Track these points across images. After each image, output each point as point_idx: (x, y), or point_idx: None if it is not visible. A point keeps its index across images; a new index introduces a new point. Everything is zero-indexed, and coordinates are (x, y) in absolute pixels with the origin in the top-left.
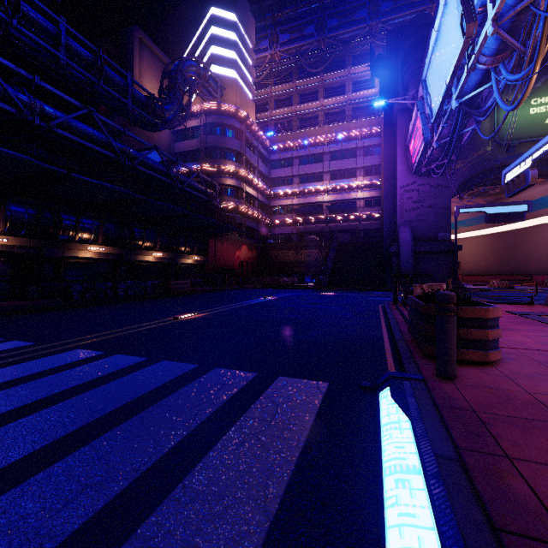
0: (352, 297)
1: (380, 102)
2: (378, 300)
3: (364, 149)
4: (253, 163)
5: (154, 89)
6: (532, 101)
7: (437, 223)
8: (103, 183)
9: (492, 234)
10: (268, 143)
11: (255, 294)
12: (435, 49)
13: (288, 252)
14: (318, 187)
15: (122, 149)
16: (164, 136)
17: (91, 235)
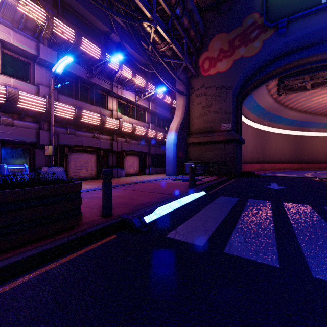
0: None
1: None
2: None
3: None
4: None
5: None
6: None
7: None
8: None
9: None
10: None
11: None
12: None
13: None
14: None
15: None
16: None
17: None
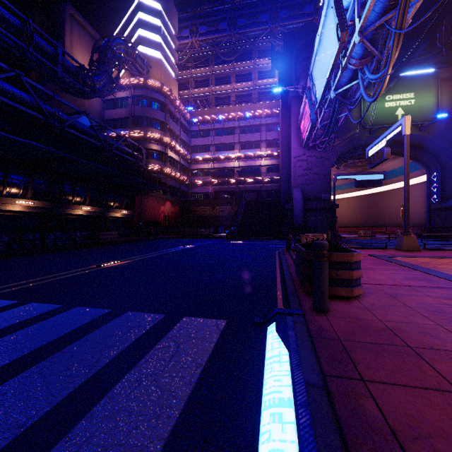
0: (256, 245)
1: (278, 88)
2: (276, 247)
3: (266, 126)
4: (175, 132)
5: (85, 61)
6: (387, 97)
7: (321, 187)
8: (29, 142)
9: (360, 196)
10: (189, 116)
11: (176, 243)
12: (318, 50)
13: (206, 207)
14: (230, 154)
15: (52, 112)
16: (95, 104)
17: (19, 190)
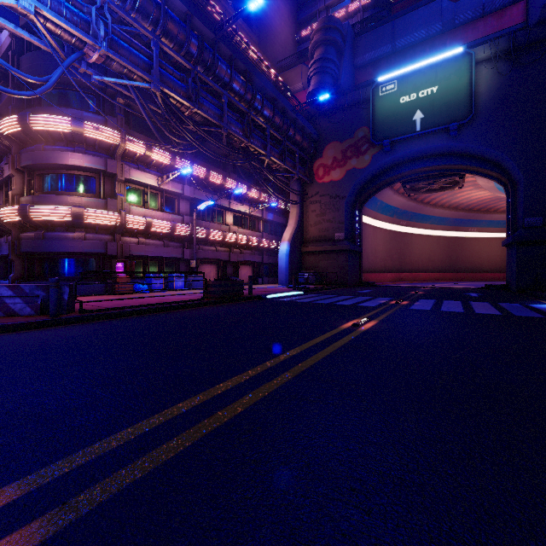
0: None
1: None
2: None
3: None
4: None
5: None
6: None
7: None
8: None
9: None
10: None
11: None
12: None
13: None
14: None
15: None
16: None
17: None
